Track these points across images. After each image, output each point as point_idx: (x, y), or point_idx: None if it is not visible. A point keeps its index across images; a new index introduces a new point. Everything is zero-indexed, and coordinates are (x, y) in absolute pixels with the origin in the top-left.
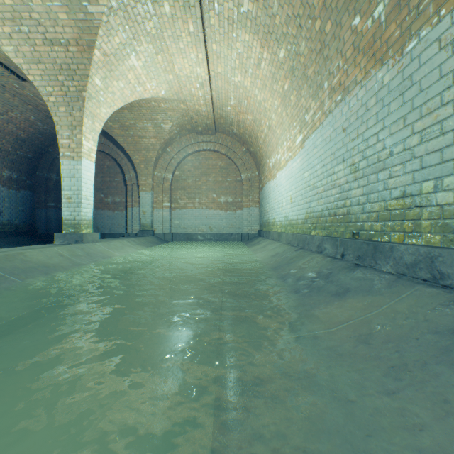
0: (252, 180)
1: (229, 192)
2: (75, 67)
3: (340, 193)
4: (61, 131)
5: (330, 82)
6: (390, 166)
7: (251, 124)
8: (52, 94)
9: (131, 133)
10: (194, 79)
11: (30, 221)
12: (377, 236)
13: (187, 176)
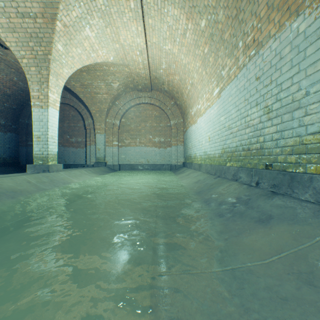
0: (178, 125)
1: (161, 134)
2: (42, 35)
3: (253, 131)
4: (32, 86)
5: (244, 41)
6: (306, 105)
7: (178, 83)
8: (24, 57)
9: (89, 90)
10: (135, 47)
11: (14, 155)
12: (291, 167)
13: (131, 123)
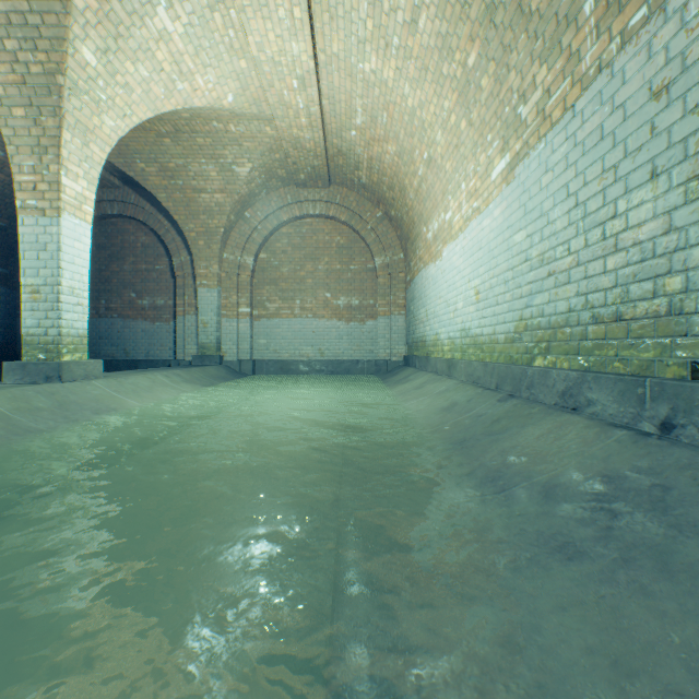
0: (393, 268)
1: (353, 289)
2: (37, 19)
3: (638, 262)
4: (17, 157)
5: None
6: None
7: (394, 162)
8: None
9: (180, 182)
10: (286, 68)
11: (5, 339)
12: None
13: (281, 262)
